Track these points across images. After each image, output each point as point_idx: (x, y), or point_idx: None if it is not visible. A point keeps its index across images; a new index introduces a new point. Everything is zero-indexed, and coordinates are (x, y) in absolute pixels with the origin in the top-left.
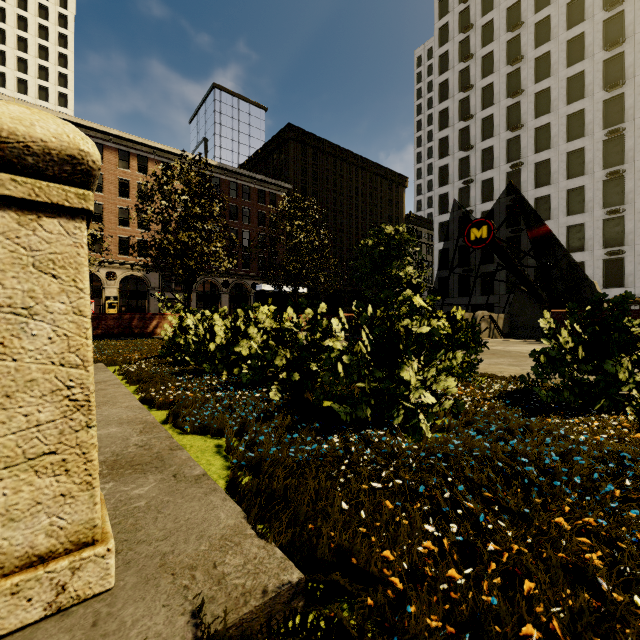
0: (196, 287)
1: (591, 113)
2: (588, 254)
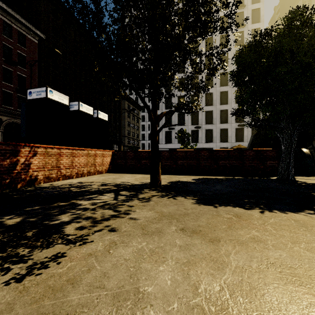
0: None
1: (230, 56)
2: (229, 125)
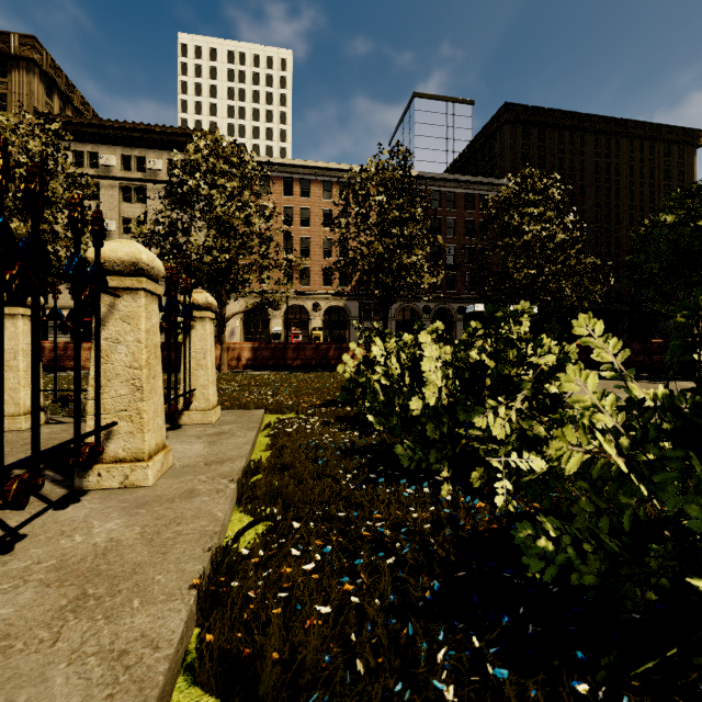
0: (395, 314)
1: None
2: None
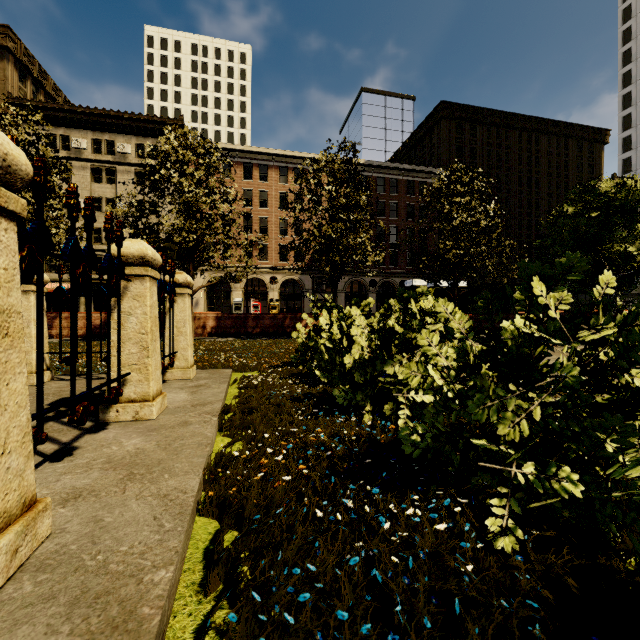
0: (344, 287)
1: None
2: None
